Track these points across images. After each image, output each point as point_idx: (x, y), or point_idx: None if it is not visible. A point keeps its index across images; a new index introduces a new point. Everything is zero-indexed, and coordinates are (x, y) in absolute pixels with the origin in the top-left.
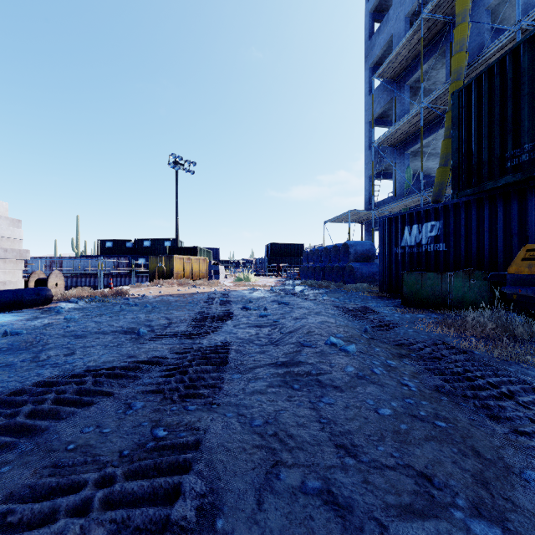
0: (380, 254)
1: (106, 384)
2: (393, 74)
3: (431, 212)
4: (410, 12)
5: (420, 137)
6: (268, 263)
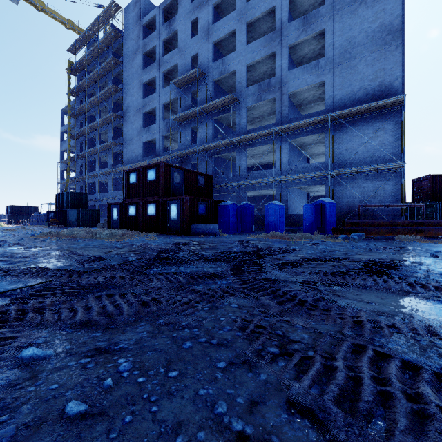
0: (47, 218)
1: (5, 228)
2: (65, 163)
3: (53, 212)
4: (71, 147)
5: (72, 185)
6: (9, 218)
